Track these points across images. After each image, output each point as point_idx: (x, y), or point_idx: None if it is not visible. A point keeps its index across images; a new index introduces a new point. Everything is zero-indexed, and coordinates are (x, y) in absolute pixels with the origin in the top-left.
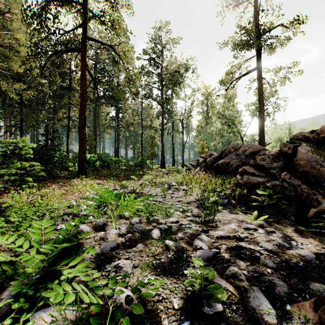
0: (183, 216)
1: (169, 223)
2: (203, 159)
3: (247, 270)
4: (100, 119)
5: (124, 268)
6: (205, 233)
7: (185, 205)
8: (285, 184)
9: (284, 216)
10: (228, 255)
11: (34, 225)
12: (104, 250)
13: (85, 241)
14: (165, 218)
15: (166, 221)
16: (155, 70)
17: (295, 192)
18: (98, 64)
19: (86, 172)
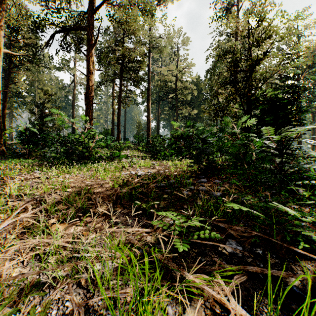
0: None
1: None
2: None
3: None
4: None
5: None
6: None
7: None
8: None
9: None
10: None
11: None
12: None
13: None
14: None
15: None
16: None
17: None
18: None
19: None
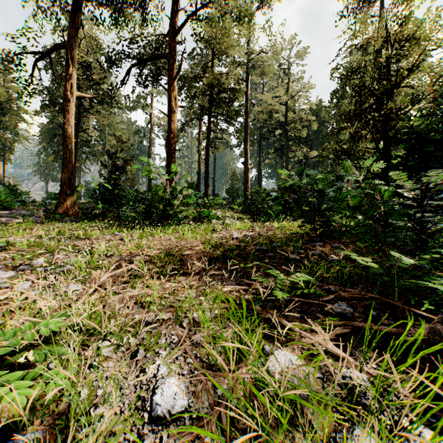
0: None
1: None
2: None
3: None
4: None
5: None
6: None
7: None
8: None
9: None
10: None
11: None
12: None
13: None
14: None
15: None
16: None
17: None
18: None
19: None
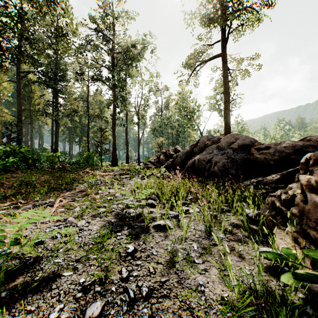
0: None
1: None
2: (165, 155)
3: None
4: (32, 103)
5: None
6: None
7: None
8: None
9: None
10: None
11: None
12: None
13: None
14: None
15: None
16: (105, 45)
17: None
18: (24, 25)
19: None
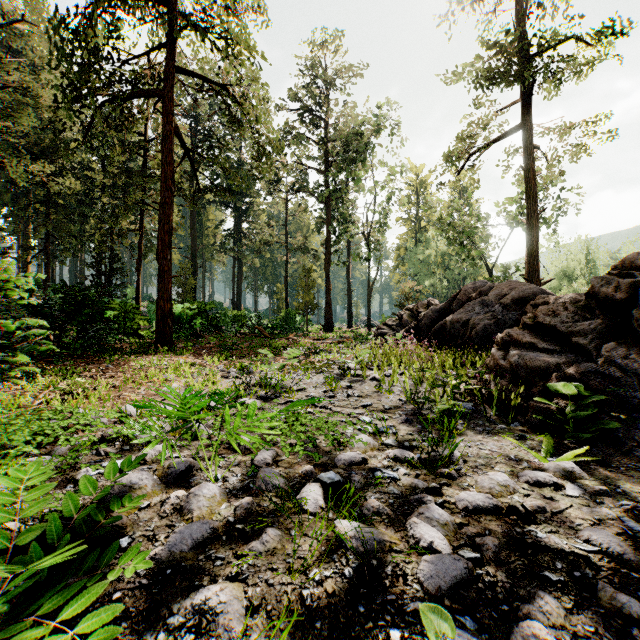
0: (377, 444)
1: (345, 465)
2: (411, 314)
3: (572, 631)
4: (205, 235)
5: (221, 616)
6: (436, 497)
7: (378, 416)
8: (612, 371)
9: (617, 448)
10: (507, 572)
11: (1, 480)
12: (176, 548)
13: (134, 518)
14: (335, 450)
15: (338, 459)
16: (313, 134)
17: (639, 391)
18: (200, 124)
19: (171, 340)
